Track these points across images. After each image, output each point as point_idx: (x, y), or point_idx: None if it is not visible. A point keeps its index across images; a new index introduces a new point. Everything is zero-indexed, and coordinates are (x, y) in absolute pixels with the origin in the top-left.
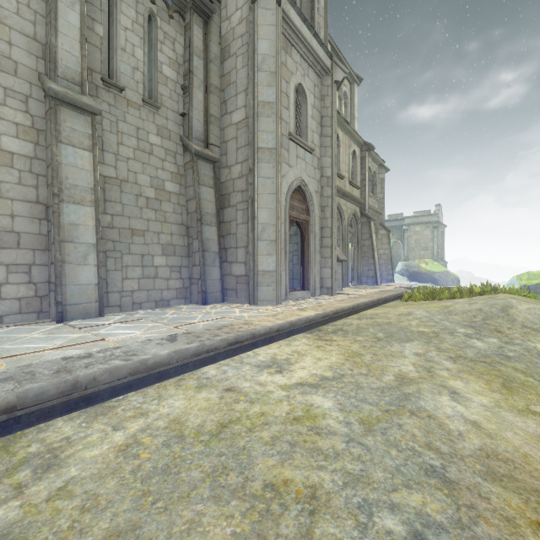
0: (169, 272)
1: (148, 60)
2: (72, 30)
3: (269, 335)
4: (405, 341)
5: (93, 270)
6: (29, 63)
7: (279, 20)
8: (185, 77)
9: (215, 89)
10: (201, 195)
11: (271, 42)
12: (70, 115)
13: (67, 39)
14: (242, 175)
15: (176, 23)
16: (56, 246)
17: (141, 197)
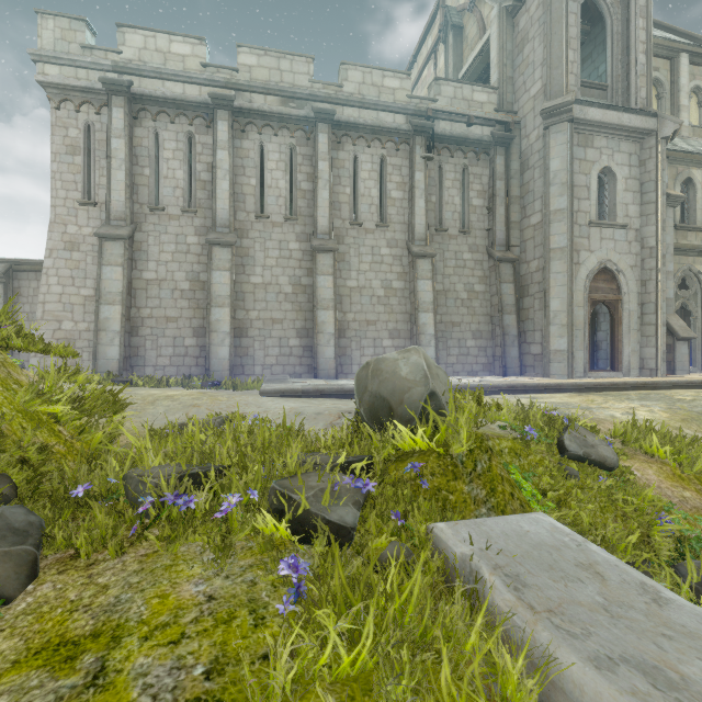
0: (477, 351)
1: (462, 199)
2: (421, 210)
3: (537, 388)
4: (649, 400)
5: (433, 350)
6: (402, 238)
7: (571, 134)
8: (489, 200)
9: (515, 199)
10: (502, 291)
11: (562, 158)
12: (421, 262)
13: (419, 217)
14: (539, 269)
15: (482, 161)
16: (417, 337)
17: (458, 300)
